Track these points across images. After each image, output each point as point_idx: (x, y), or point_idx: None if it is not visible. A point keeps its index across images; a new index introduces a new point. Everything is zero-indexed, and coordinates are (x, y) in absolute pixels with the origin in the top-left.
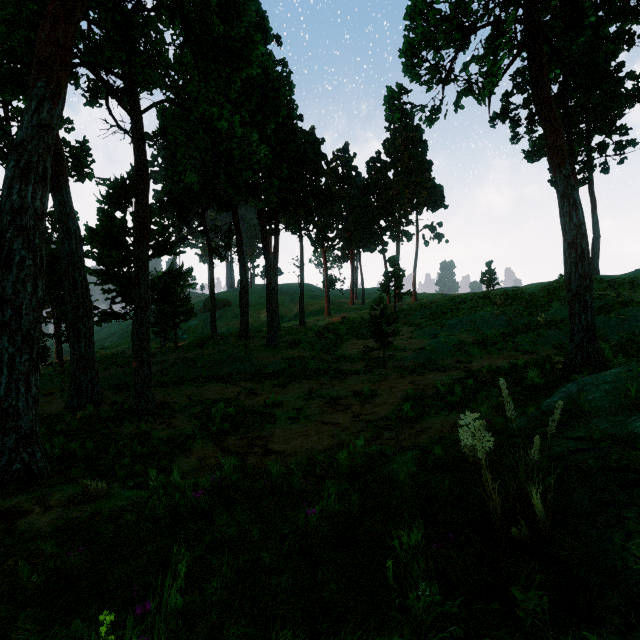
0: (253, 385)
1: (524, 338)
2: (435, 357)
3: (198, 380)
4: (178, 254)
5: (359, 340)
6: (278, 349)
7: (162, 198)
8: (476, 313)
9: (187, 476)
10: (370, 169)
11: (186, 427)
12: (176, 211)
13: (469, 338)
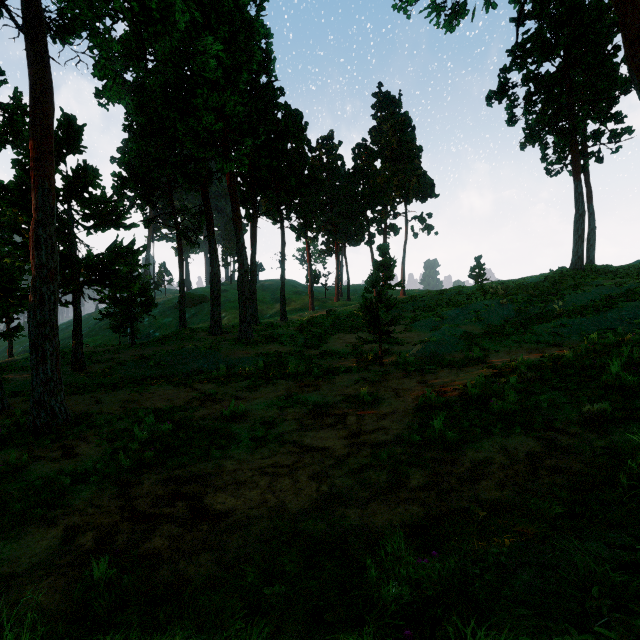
0: (213, 388)
1: (544, 328)
2: (441, 351)
3: (145, 382)
4: (128, 228)
5: (347, 334)
6: (252, 344)
7: (120, 172)
8: (480, 303)
9: (7, 590)
10: (356, 156)
11: (90, 456)
12: (138, 188)
13: (476, 330)
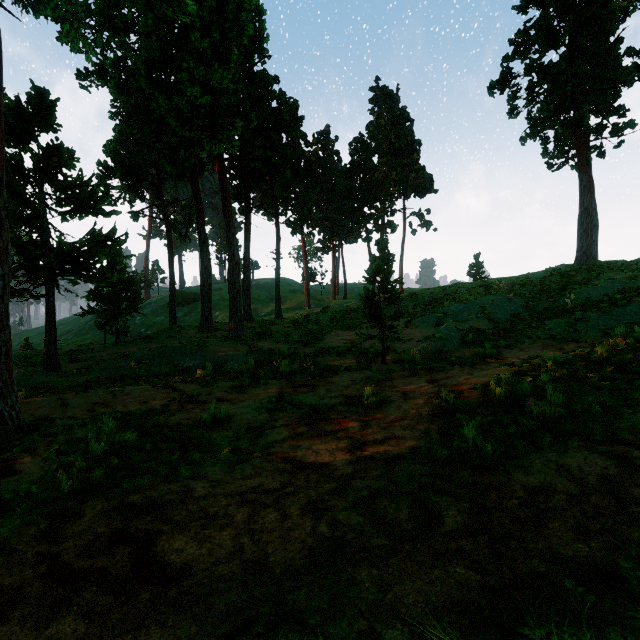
0: (196, 388)
1: (558, 323)
2: (448, 348)
3: (122, 382)
4: (108, 215)
5: (345, 331)
6: (243, 340)
7: (106, 161)
8: (485, 298)
9: None
10: (353, 151)
11: (29, 474)
12: (124, 178)
13: (482, 326)
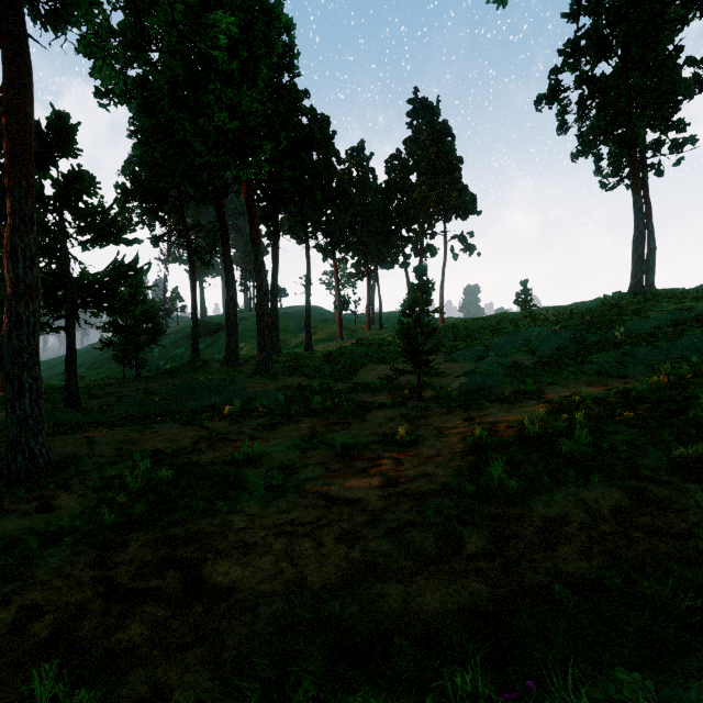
0: (225, 426)
1: (605, 358)
2: (488, 384)
3: (147, 419)
4: (130, 243)
5: (380, 365)
6: (272, 376)
7: (125, 183)
8: (529, 330)
9: None
10: (390, 168)
11: (69, 509)
12: (144, 202)
13: (526, 360)
